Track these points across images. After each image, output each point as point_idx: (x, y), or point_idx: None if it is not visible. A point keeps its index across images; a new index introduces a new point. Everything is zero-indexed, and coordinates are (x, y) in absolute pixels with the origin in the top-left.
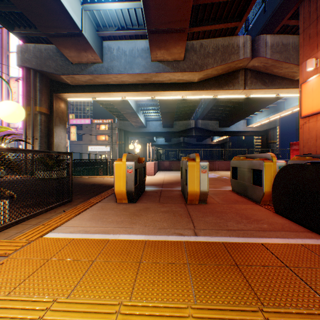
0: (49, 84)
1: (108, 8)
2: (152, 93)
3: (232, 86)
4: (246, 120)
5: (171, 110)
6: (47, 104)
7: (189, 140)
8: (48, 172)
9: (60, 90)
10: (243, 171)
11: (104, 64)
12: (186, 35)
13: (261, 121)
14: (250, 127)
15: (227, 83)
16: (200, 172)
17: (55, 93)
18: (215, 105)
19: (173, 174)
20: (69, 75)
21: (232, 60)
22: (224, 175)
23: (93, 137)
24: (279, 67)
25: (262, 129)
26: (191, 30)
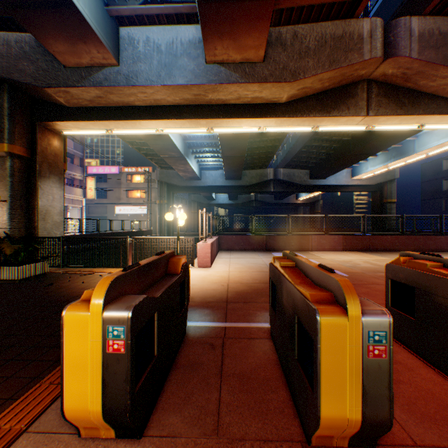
0: (29, 106)
1: None
2: (208, 122)
3: (345, 110)
4: (350, 169)
5: (238, 152)
6: (24, 139)
7: (263, 198)
8: (6, 268)
9: (49, 115)
10: (446, 308)
11: (122, 68)
12: (271, 5)
13: (374, 170)
14: (357, 179)
15: (338, 104)
16: (362, 352)
17: (39, 121)
18: (306, 146)
19: (244, 261)
20: (60, 87)
21: (350, 61)
22: (334, 266)
23: (122, 193)
24: (430, 76)
25: (374, 182)
26: (279, 5)
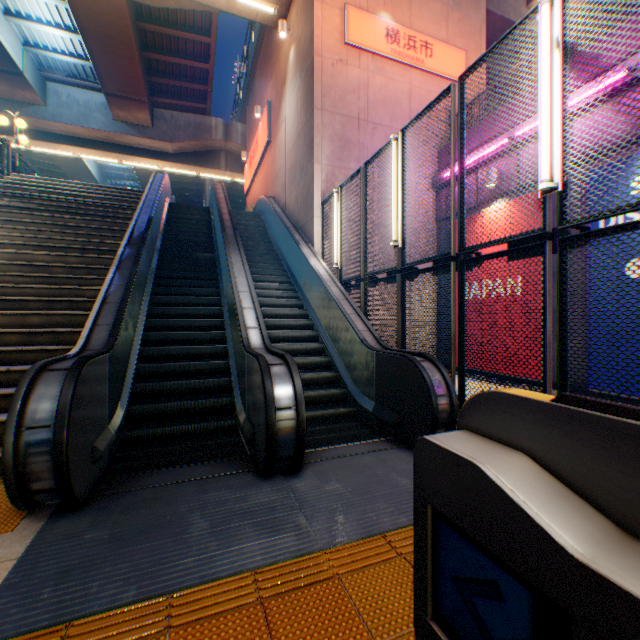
0: None
1: (58, 58)
2: (119, 156)
3: (213, 166)
4: None
5: None
6: None
7: None
8: None
9: None
10: None
11: (50, 109)
12: (147, 106)
13: None
14: None
15: (208, 162)
16: None
17: None
18: (232, 196)
19: None
20: None
21: (205, 139)
22: None
23: None
24: None
25: None
26: (159, 101)
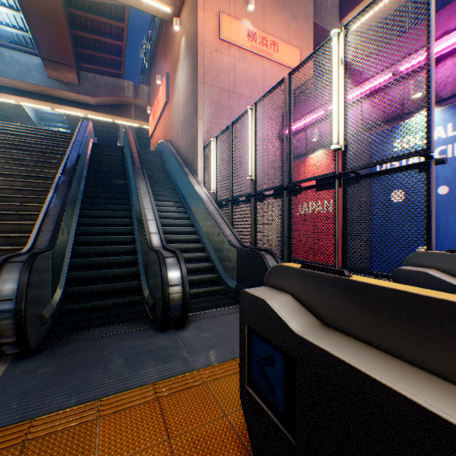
0: None
1: (3, 29)
2: (52, 105)
3: (126, 116)
4: None
5: None
6: None
7: None
8: None
9: None
10: None
11: None
12: (75, 69)
13: None
14: None
15: (122, 112)
16: None
17: None
18: (140, 137)
19: None
20: None
21: (120, 96)
22: None
23: None
24: None
25: None
26: (84, 66)
